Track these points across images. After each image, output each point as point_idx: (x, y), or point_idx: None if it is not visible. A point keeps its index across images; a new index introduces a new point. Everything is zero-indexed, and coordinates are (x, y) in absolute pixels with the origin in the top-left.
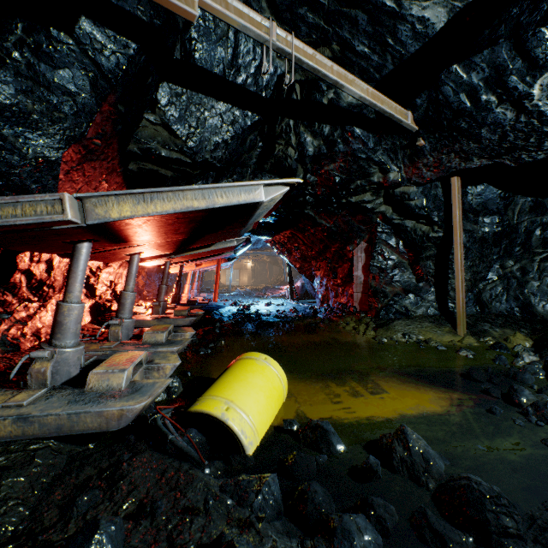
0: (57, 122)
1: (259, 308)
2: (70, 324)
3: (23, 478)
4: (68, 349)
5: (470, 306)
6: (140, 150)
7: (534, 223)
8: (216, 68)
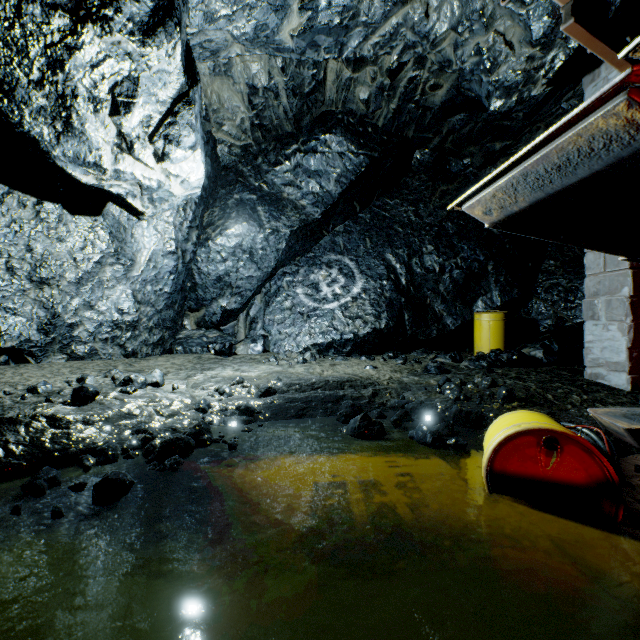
0: None
1: None
2: None
3: None
4: None
5: None
6: None
7: None
8: None
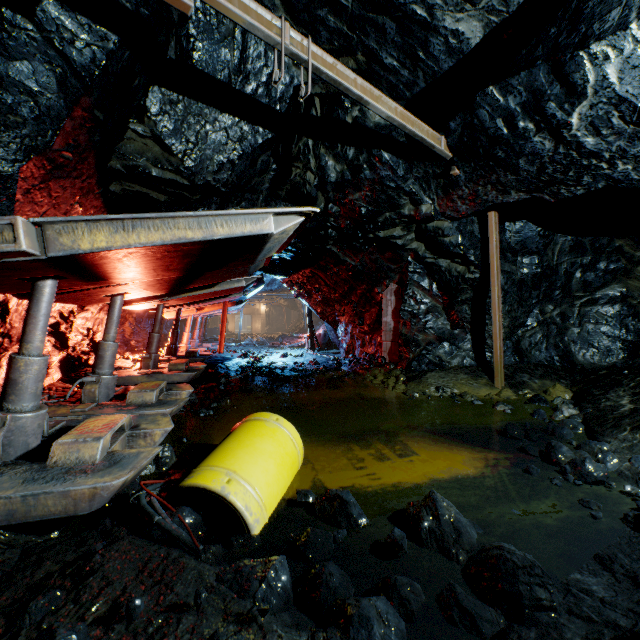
0: (13, 128)
1: (274, 360)
2: (28, 382)
3: None
4: (26, 414)
5: (508, 356)
6: (125, 167)
7: (574, 265)
8: (219, 73)
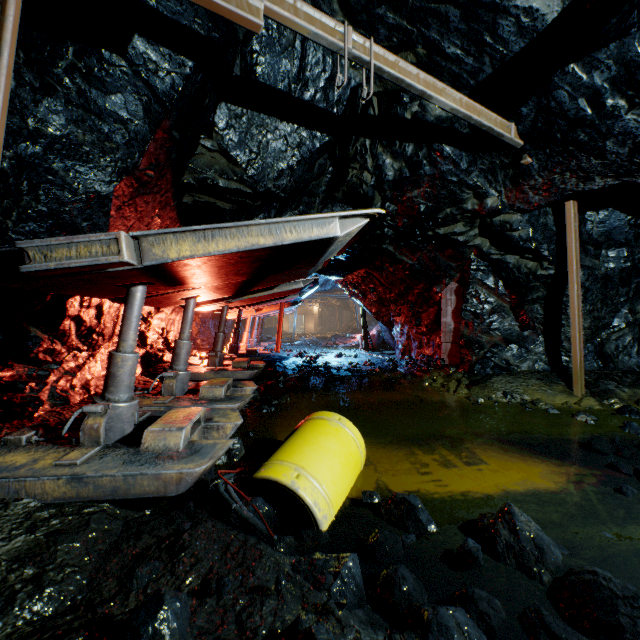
0: (109, 153)
1: (329, 360)
2: (124, 376)
3: (79, 543)
4: (122, 404)
5: (590, 361)
6: (196, 180)
7: None
8: (280, 84)
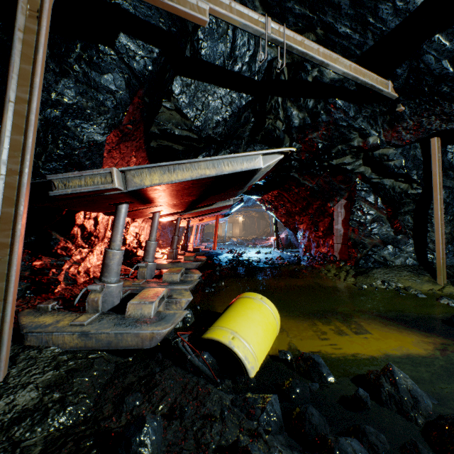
0: (103, 114)
1: (251, 256)
2: (114, 265)
3: (87, 378)
4: (113, 285)
5: (450, 258)
6: (159, 131)
7: None
8: (217, 61)
